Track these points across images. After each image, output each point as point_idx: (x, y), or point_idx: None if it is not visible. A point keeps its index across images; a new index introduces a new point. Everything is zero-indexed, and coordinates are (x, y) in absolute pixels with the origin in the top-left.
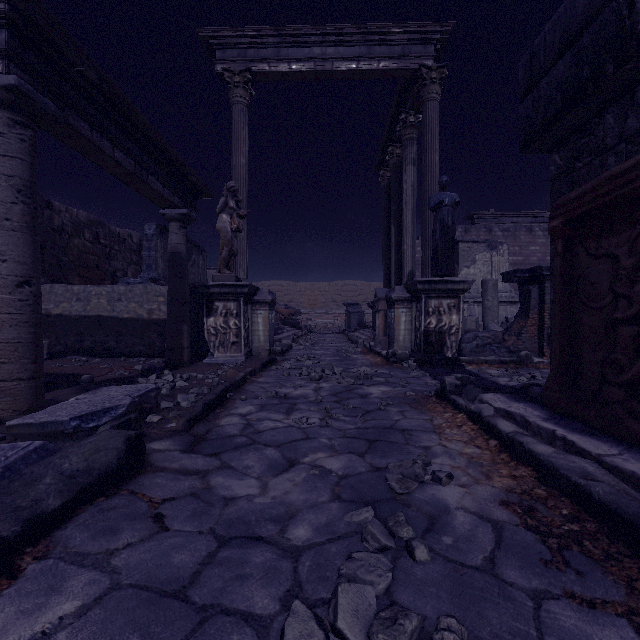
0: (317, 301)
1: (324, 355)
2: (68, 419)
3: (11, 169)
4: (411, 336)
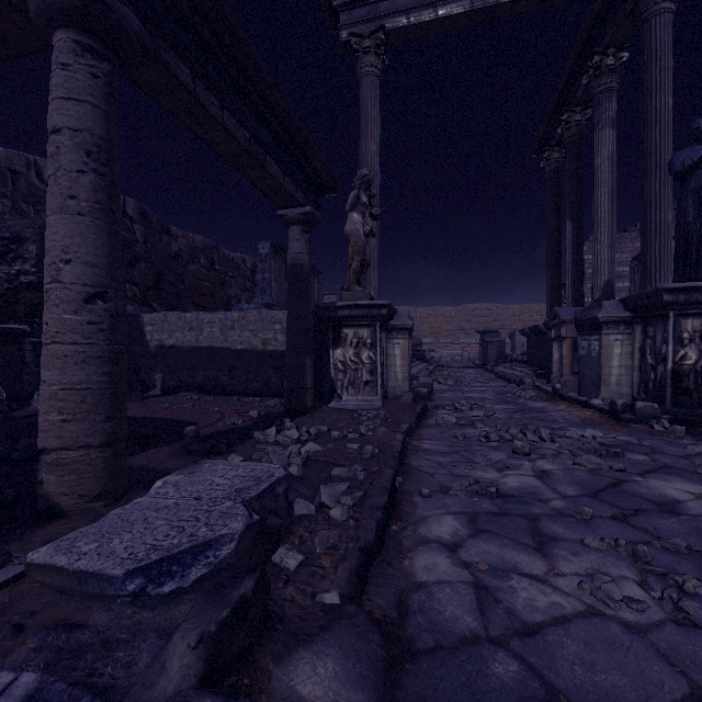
0: (441, 329)
1: (486, 401)
2: (121, 575)
3: (77, 119)
4: (631, 377)
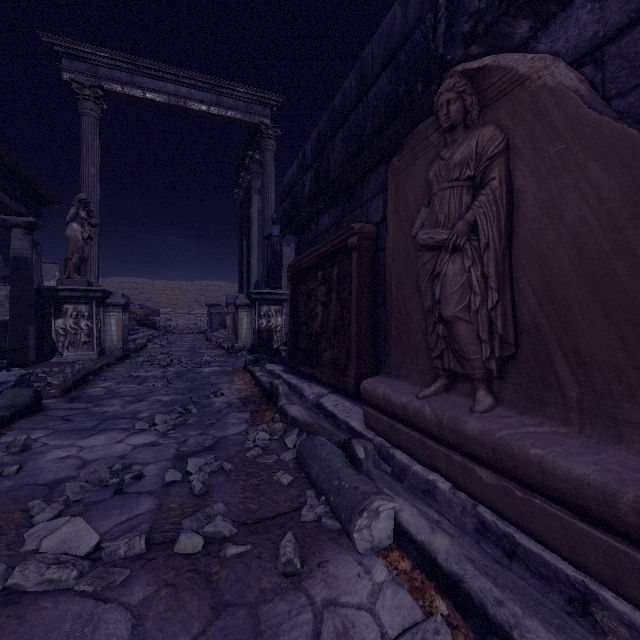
0: (178, 301)
1: (178, 351)
2: None
3: None
4: (251, 334)
